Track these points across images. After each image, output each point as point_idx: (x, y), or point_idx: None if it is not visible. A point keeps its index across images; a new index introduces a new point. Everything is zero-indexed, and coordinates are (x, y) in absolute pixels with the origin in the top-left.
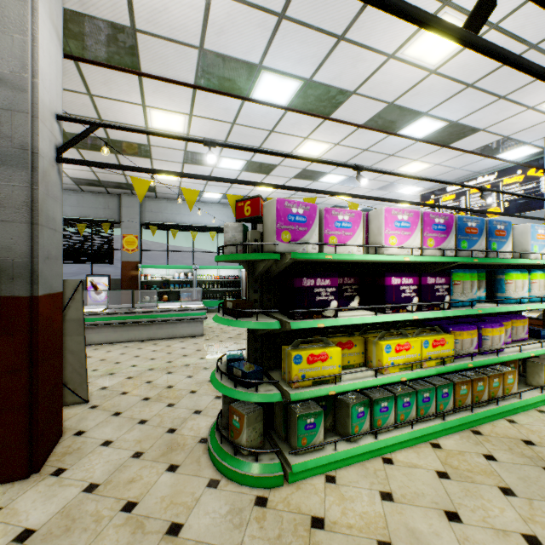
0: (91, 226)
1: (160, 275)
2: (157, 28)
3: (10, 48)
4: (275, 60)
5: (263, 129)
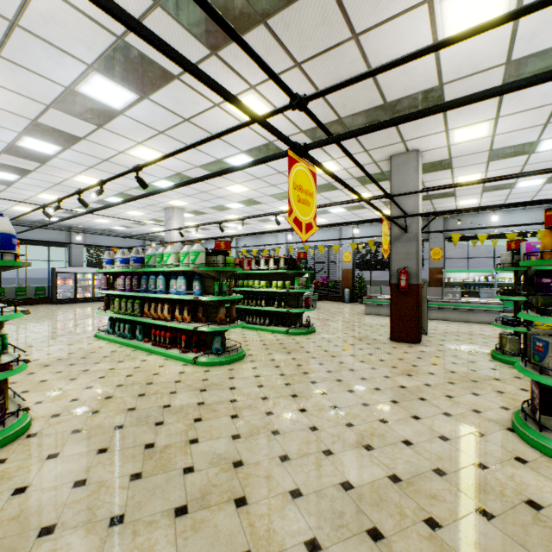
0: None
1: (460, 278)
2: (463, 154)
3: (411, 203)
4: (550, 135)
5: None
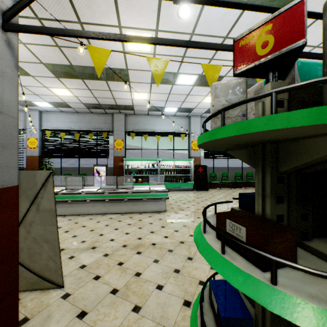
0: (96, 134)
1: (137, 165)
2: None
3: None
4: None
5: (218, 36)
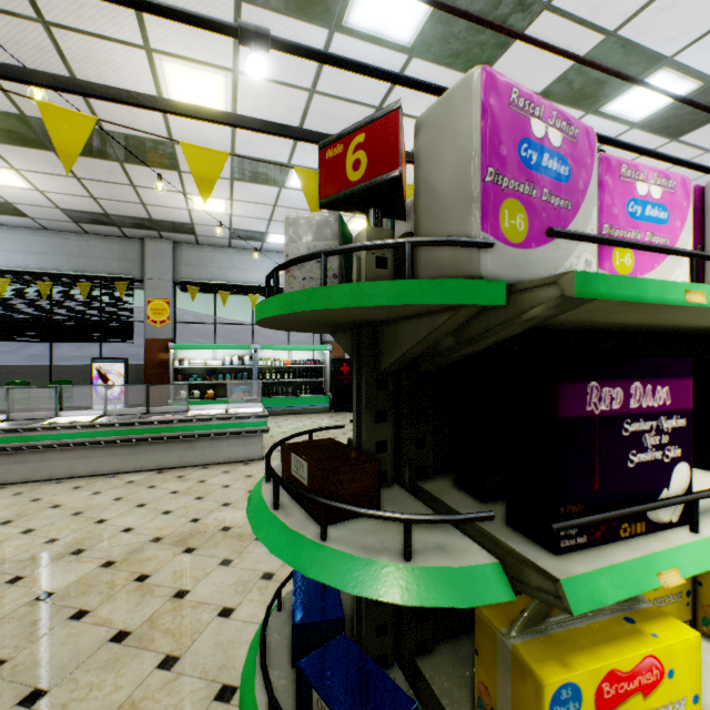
0: (100, 285)
1: (203, 359)
2: None
3: None
4: None
5: (364, 103)
